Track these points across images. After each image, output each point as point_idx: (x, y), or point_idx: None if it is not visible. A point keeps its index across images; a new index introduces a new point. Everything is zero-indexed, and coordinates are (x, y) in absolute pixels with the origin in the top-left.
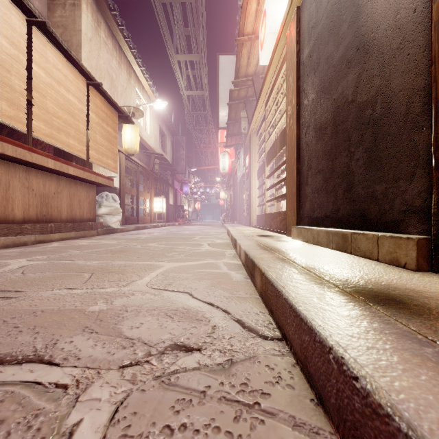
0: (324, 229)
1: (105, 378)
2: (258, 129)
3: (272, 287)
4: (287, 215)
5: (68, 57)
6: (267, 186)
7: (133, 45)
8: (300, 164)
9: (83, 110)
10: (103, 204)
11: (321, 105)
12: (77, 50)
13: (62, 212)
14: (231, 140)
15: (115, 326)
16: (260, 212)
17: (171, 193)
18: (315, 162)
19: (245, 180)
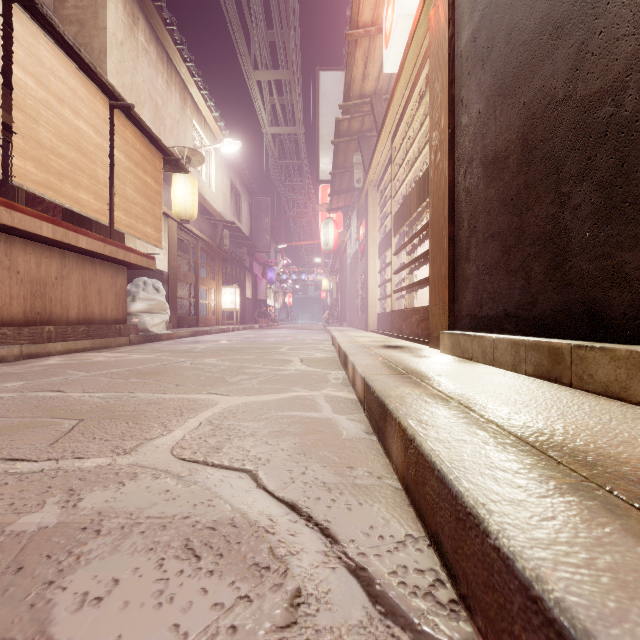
0: (508, 337)
1: None
2: (379, 181)
3: (441, 485)
4: (431, 313)
5: (76, 59)
6: (394, 267)
7: (189, 56)
8: (454, 227)
9: (103, 146)
10: (139, 295)
11: (496, 120)
12: (100, 59)
13: (69, 309)
14: (338, 200)
15: (42, 595)
16: (383, 308)
17: (248, 281)
18: (485, 221)
19: (360, 259)
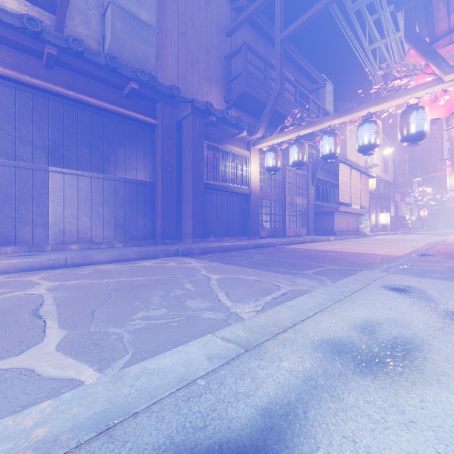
0: None
1: (409, 246)
2: None
3: None
4: None
5: (357, 170)
6: None
7: None
8: None
9: (359, 185)
10: (362, 223)
11: None
12: (344, 147)
13: (351, 228)
14: None
15: (406, 246)
16: None
17: (392, 206)
18: None
19: None
